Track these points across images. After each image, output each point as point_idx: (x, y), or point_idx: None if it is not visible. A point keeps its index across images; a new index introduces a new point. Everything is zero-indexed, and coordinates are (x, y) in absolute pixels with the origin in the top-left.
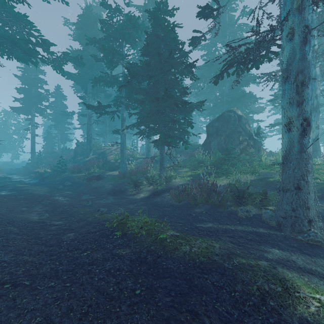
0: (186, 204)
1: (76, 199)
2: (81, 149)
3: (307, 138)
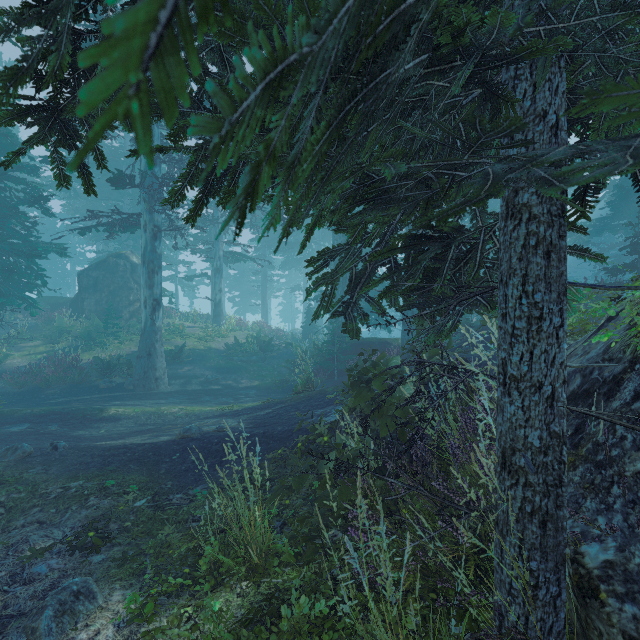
0: (32, 389)
1: None
2: None
3: (158, 315)
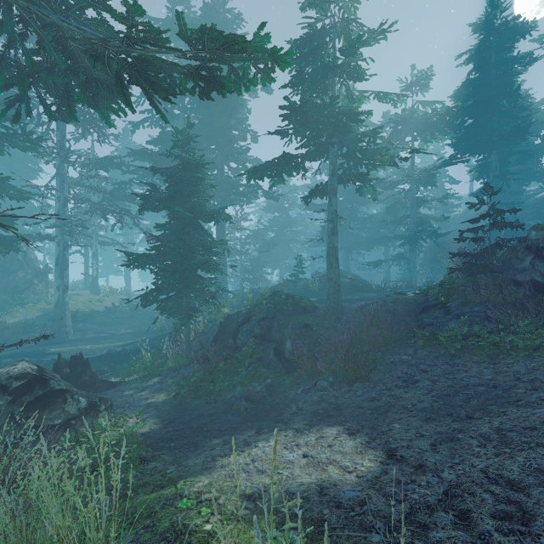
0: None
1: None
2: None
3: (67, 294)
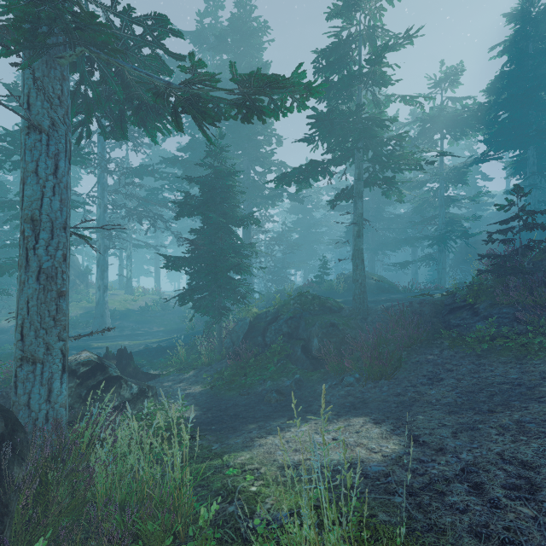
0: None
1: None
2: None
3: (106, 294)
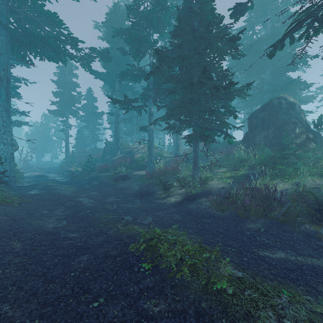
0: (231, 216)
1: (101, 201)
2: (109, 148)
3: None
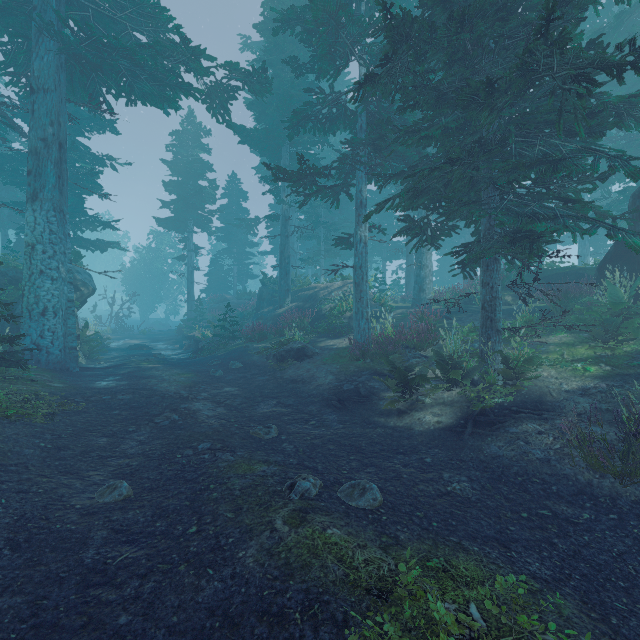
0: None
1: (242, 412)
2: (269, 291)
3: None
